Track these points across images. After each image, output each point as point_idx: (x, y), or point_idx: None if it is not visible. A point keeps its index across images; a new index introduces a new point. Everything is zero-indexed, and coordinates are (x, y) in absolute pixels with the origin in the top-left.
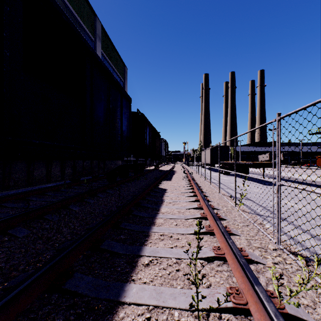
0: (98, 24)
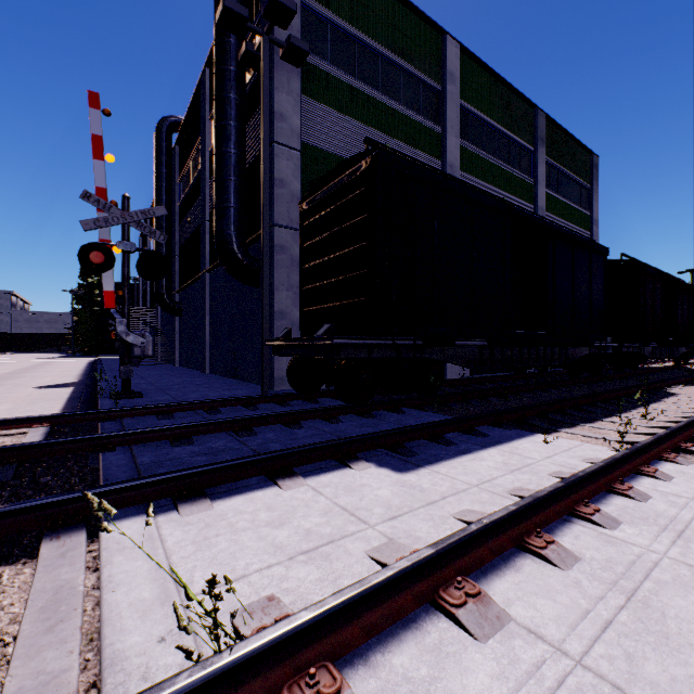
0: (539, 119)
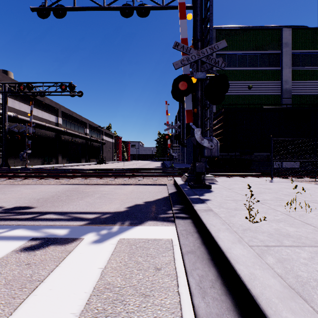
0: None
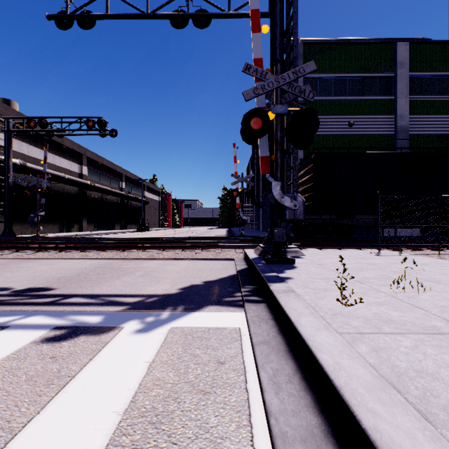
0: None
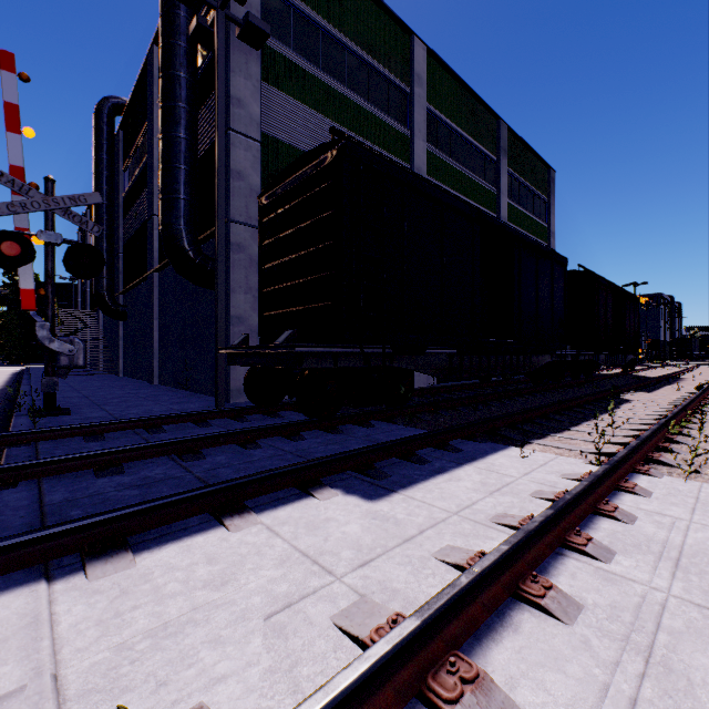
0: (502, 130)
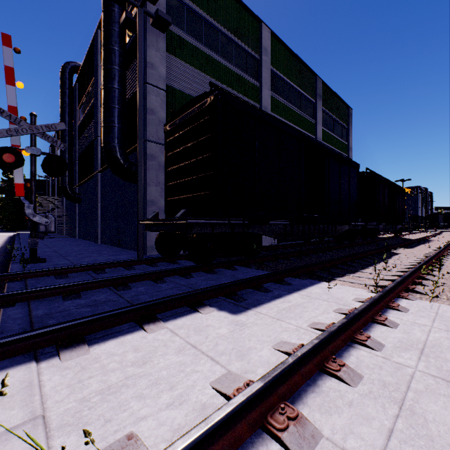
0: (318, 83)
